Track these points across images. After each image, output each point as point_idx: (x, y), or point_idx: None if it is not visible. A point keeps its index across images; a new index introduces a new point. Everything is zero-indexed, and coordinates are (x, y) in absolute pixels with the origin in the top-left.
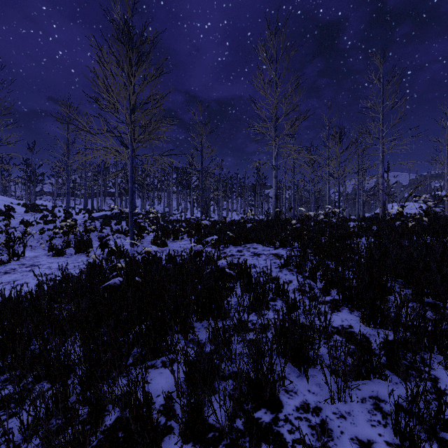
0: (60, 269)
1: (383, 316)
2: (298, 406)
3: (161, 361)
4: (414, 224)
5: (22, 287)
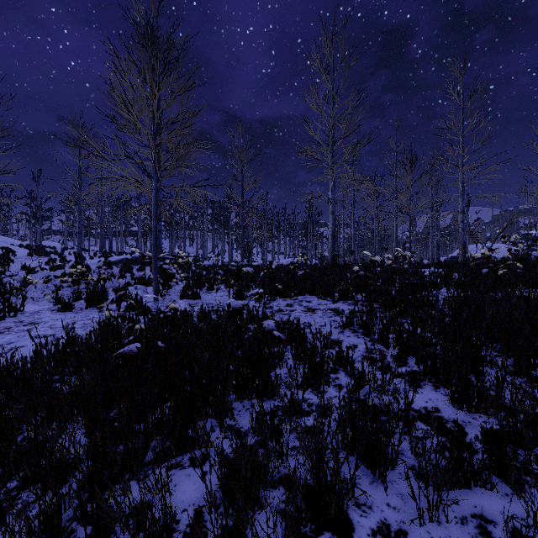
0: (66, 328)
1: (481, 396)
2: (375, 528)
3: (189, 458)
4: (505, 271)
5: (15, 353)
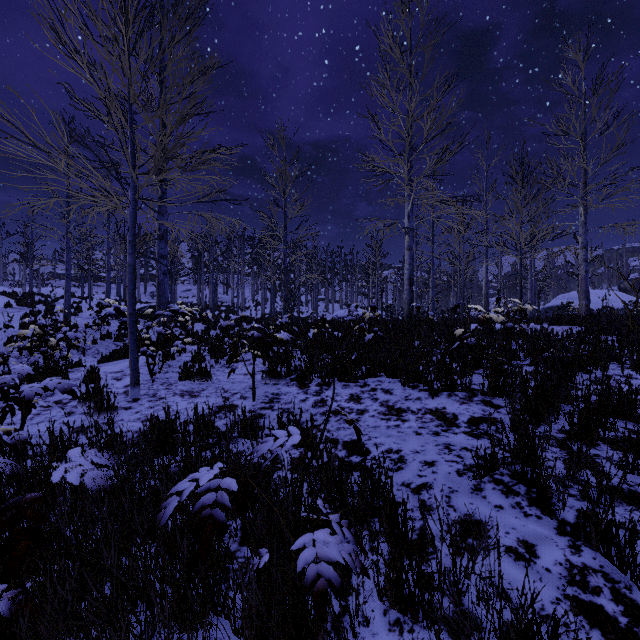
0: None
1: None
2: None
3: None
4: None
5: None
